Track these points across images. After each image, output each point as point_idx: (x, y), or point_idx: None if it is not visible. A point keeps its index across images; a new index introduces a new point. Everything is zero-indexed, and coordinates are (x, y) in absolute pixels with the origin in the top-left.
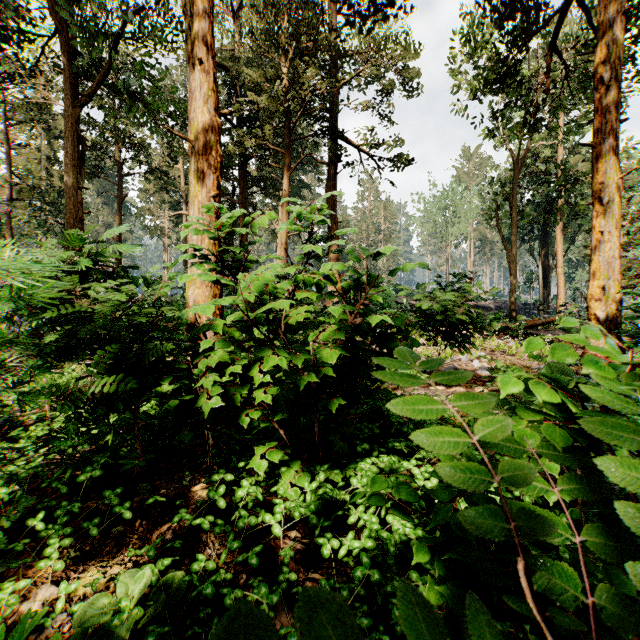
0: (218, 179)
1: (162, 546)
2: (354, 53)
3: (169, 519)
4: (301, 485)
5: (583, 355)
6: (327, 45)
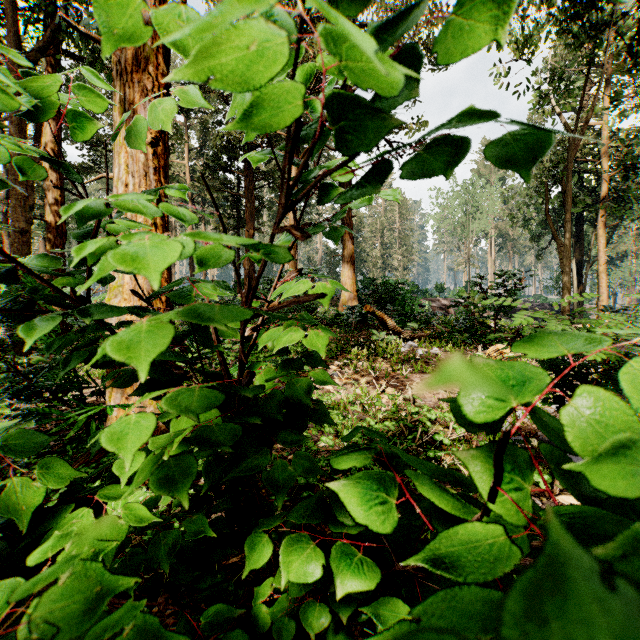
0: None
1: None
2: None
3: None
4: None
5: None
6: None
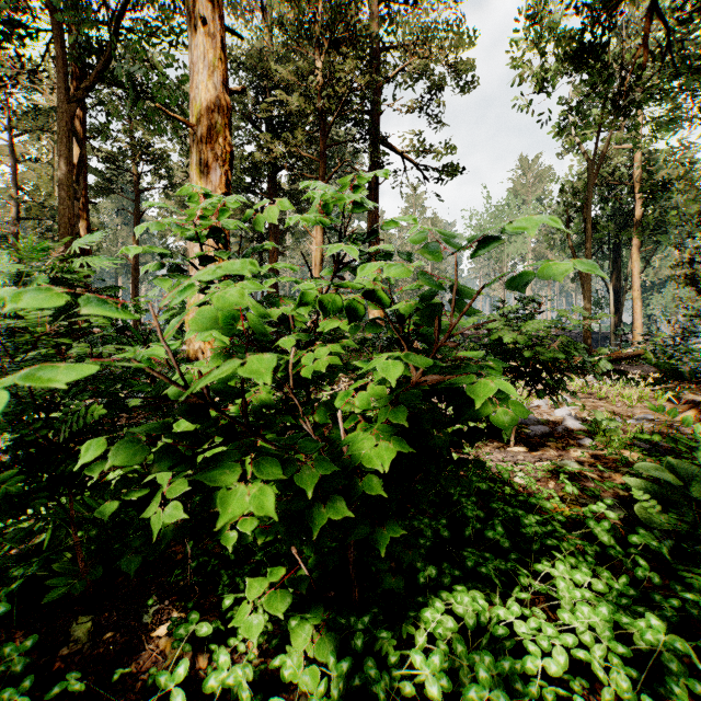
0: (227, 174)
1: None
2: (398, 46)
3: None
4: (323, 657)
5: None
6: (367, 35)
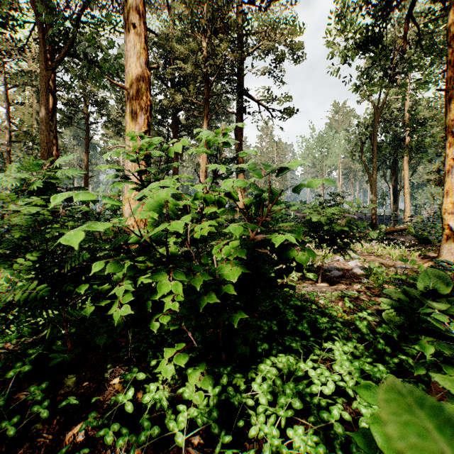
0: (148, 119)
1: (72, 449)
2: (255, 32)
3: (85, 416)
4: (205, 388)
5: (438, 257)
6: (235, 26)
